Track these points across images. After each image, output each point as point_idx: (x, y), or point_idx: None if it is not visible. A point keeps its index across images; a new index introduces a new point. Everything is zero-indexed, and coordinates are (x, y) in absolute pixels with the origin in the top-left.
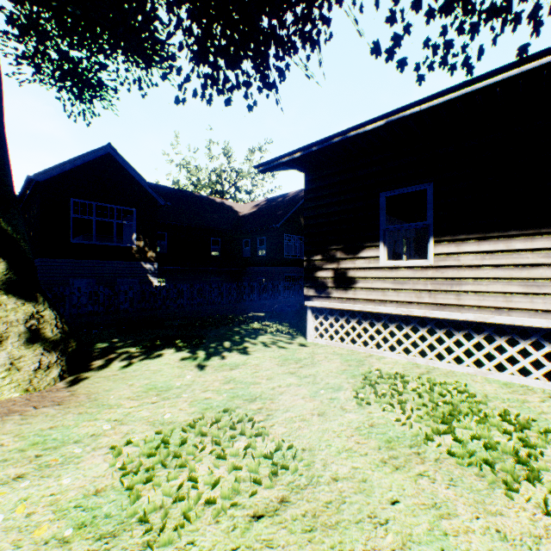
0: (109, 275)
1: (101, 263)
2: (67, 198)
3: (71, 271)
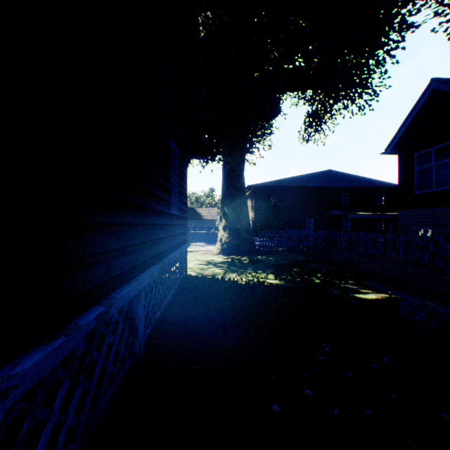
0: (447, 223)
1: (438, 210)
2: (412, 155)
3: (415, 220)
